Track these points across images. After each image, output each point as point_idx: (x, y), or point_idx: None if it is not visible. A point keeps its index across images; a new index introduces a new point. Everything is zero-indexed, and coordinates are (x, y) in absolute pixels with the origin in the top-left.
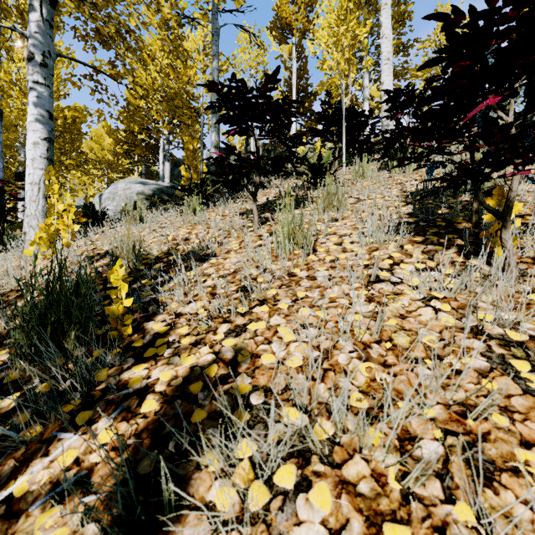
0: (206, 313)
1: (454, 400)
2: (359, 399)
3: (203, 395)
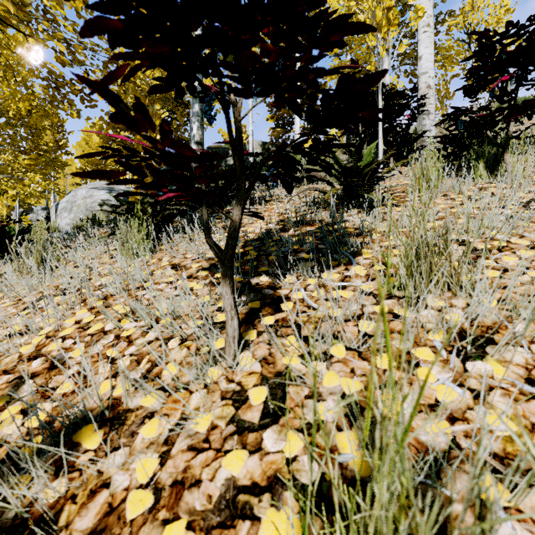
0: None
1: None
2: None
3: None
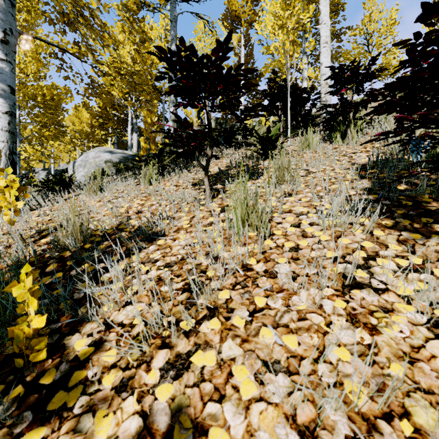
0: (142, 325)
1: None
2: None
3: None
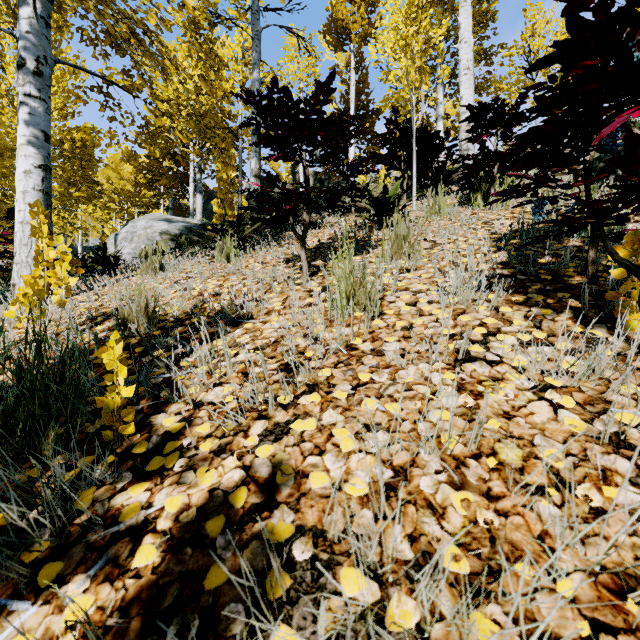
0: (235, 402)
1: (601, 565)
2: (455, 557)
3: (224, 541)
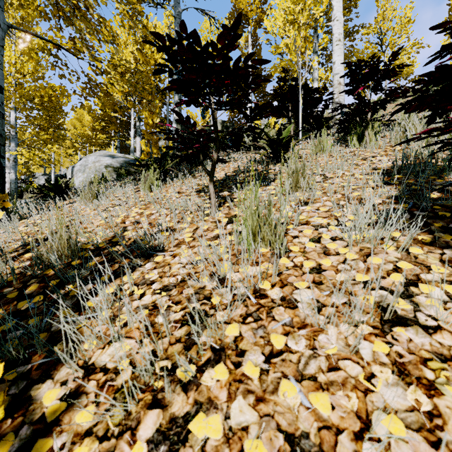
0: (129, 371)
1: None
2: None
3: None
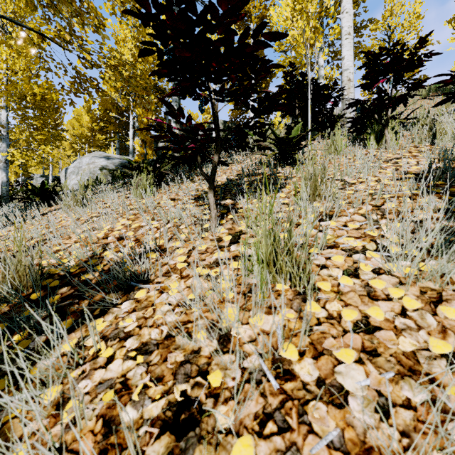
0: None
1: None
2: None
3: None
